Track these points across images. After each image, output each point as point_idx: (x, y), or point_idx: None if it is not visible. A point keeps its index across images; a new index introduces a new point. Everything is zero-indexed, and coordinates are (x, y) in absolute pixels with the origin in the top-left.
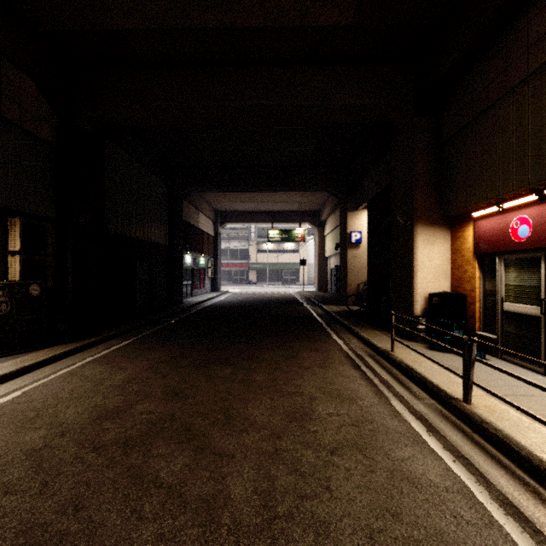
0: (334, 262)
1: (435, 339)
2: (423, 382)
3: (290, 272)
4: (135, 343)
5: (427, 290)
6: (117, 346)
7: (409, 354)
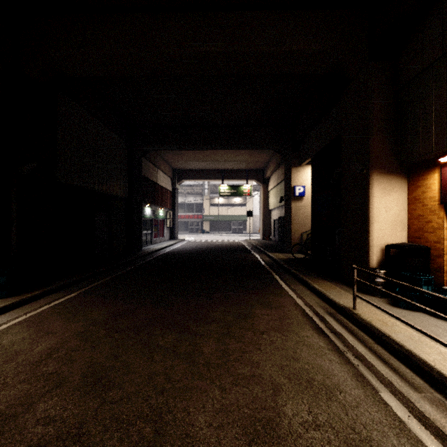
0: (277, 214)
1: (395, 293)
2: (413, 360)
3: (238, 223)
4: (80, 296)
5: (384, 241)
6: (59, 301)
7: (374, 313)
